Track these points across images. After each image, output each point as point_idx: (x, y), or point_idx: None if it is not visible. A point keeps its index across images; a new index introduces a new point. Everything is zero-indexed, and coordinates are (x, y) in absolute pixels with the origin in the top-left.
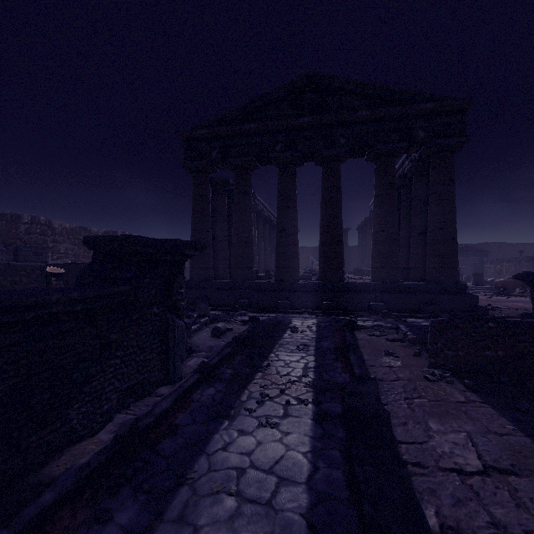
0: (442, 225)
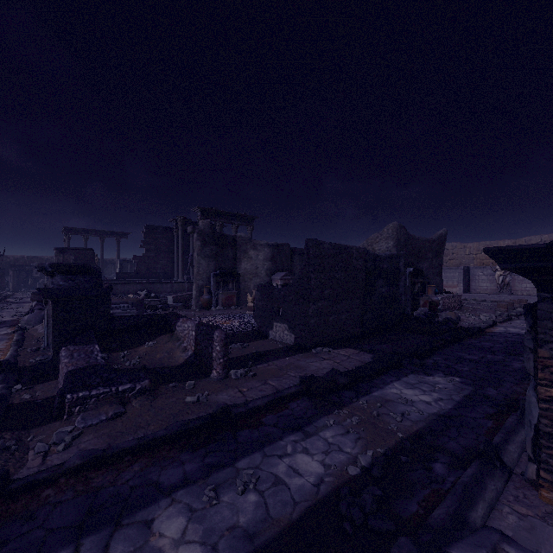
0: None
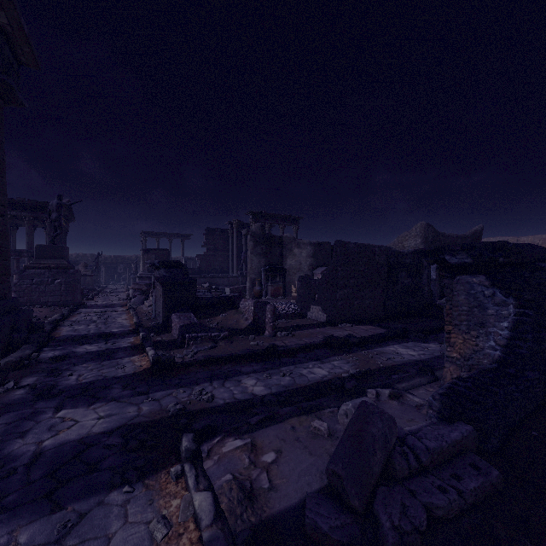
0: (3, 210)
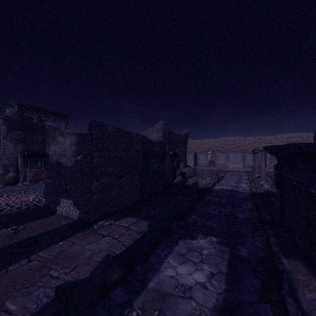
0: None
